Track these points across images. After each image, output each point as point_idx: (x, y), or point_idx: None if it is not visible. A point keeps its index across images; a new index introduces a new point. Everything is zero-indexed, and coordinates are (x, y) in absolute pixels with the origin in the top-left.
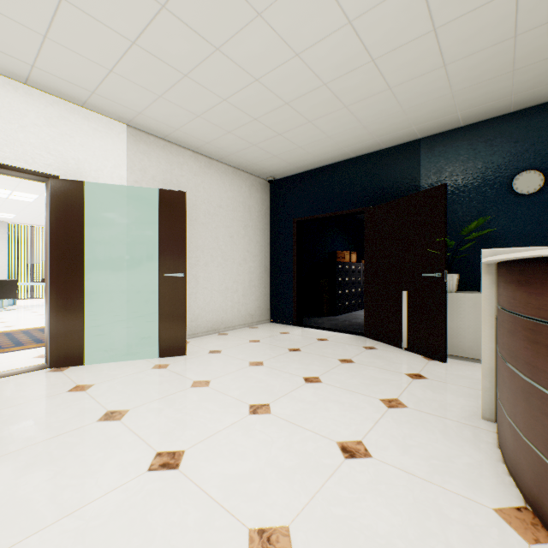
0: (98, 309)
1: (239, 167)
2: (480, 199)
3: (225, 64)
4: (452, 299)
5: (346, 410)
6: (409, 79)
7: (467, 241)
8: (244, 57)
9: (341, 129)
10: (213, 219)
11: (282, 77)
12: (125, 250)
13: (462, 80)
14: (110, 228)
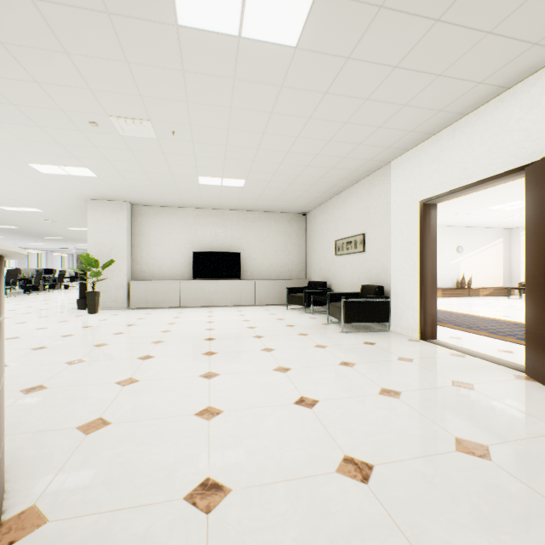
0: None
1: None
2: None
3: None
4: None
5: None
6: None
7: None
8: None
9: None
10: None
11: None
12: None
13: None
14: None
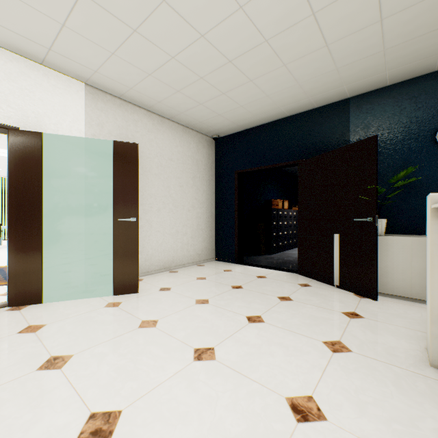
0: (57, 251)
1: (188, 125)
2: (405, 151)
3: (172, 18)
4: (381, 241)
5: (291, 355)
6: (346, 35)
7: (392, 188)
8: (190, 10)
9: (279, 88)
10: (165, 171)
11: (226, 33)
12: (83, 197)
13: (395, 37)
14: (68, 176)
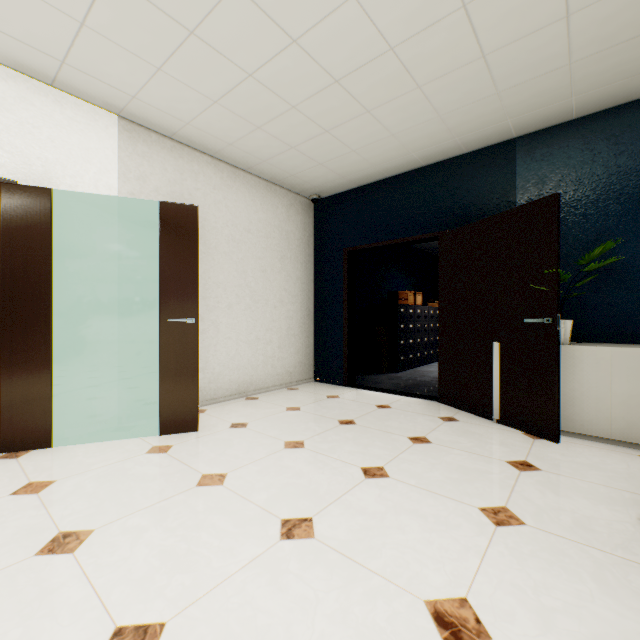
0: (75, 368)
1: (273, 180)
2: (600, 218)
3: (248, 12)
4: (565, 353)
5: (431, 530)
6: (513, 39)
7: (581, 274)
8: None
9: (410, 123)
10: (239, 248)
11: (330, 36)
12: (116, 287)
13: (588, 43)
14: (93, 256)
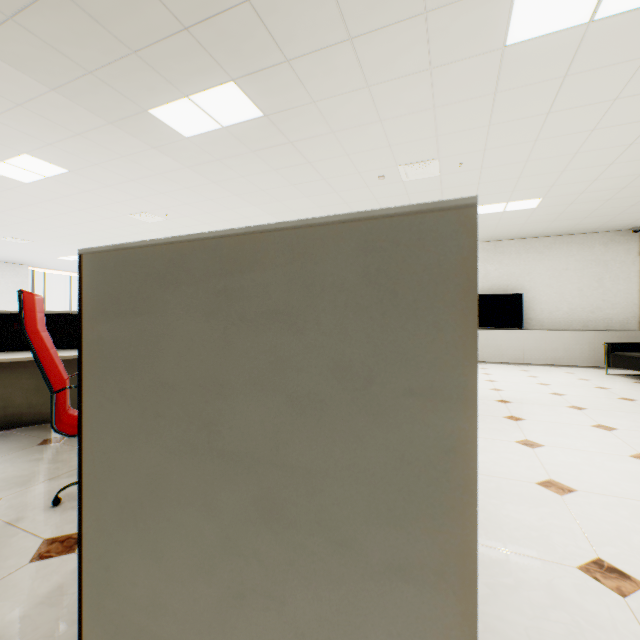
0: None
1: None
2: None
3: None
4: None
5: None
6: None
7: None
8: None
9: None
10: None
11: None
12: None
13: None
14: None
